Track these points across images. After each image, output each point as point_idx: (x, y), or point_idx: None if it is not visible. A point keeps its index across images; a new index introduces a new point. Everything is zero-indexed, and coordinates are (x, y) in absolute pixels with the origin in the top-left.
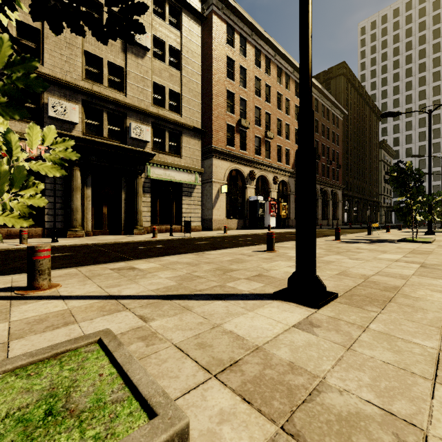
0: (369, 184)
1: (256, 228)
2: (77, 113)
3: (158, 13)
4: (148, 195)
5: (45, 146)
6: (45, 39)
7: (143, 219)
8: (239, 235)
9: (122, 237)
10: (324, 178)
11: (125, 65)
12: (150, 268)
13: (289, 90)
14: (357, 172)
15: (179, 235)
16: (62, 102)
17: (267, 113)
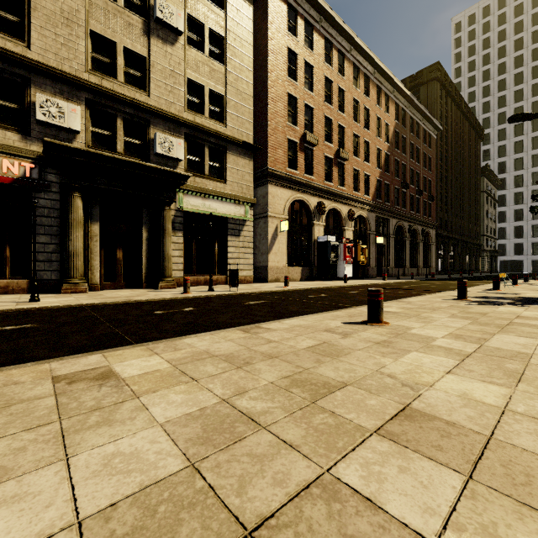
0: (469, 222)
1: (327, 278)
2: (78, 117)
3: None
4: (180, 233)
5: (32, 163)
6: (33, 10)
7: (173, 267)
8: (307, 289)
9: (141, 292)
10: (413, 213)
11: (148, 54)
12: (142, 378)
13: (368, 97)
14: (454, 206)
15: (223, 289)
16: (56, 101)
17: (340, 126)
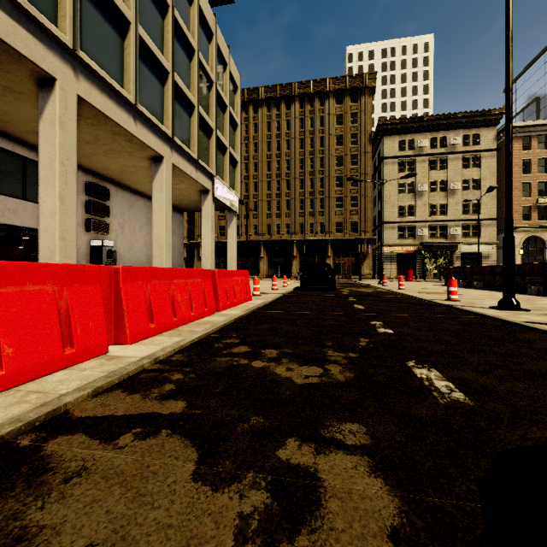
0: None
1: None
2: (427, 231)
3: (465, 165)
4: (459, 260)
5: (416, 246)
6: (416, 207)
7: None
8: None
9: None
10: None
11: (447, 202)
12: None
13: None
14: None
15: None
16: (422, 229)
17: None
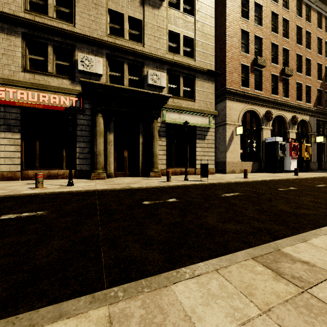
0: None
1: (274, 171)
2: (101, 65)
3: None
4: (163, 138)
5: (76, 97)
6: (77, 3)
7: (159, 162)
8: (266, 180)
9: (138, 180)
10: None
11: (143, 18)
12: None
13: (309, 23)
14: None
15: (194, 178)
16: (89, 56)
17: (285, 50)
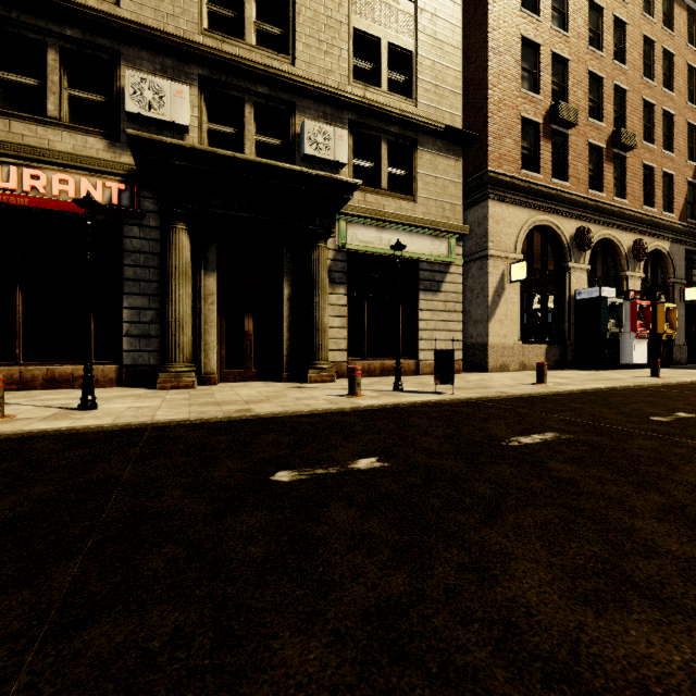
0: None
1: (598, 366)
2: (185, 104)
3: None
4: (341, 289)
5: (122, 183)
6: None
7: (330, 346)
8: (594, 390)
9: (277, 390)
10: None
11: None
12: None
13: (670, 32)
14: None
15: (418, 386)
16: (154, 80)
17: (617, 89)
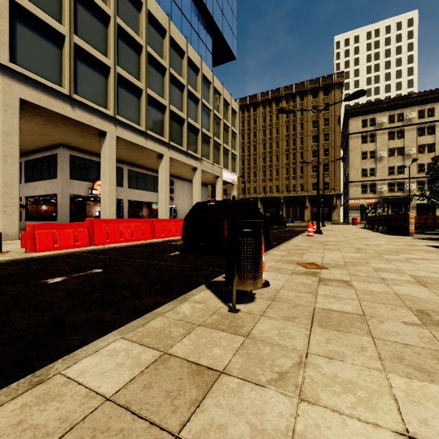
0: None
1: None
2: (385, 187)
3: (421, 133)
4: (414, 209)
5: (376, 199)
6: (376, 169)
7: None
8: None
9: None
10: None
11: (403, 164)
12: None
13: None
14: None
15: None
16: (381, 186)
17: None
